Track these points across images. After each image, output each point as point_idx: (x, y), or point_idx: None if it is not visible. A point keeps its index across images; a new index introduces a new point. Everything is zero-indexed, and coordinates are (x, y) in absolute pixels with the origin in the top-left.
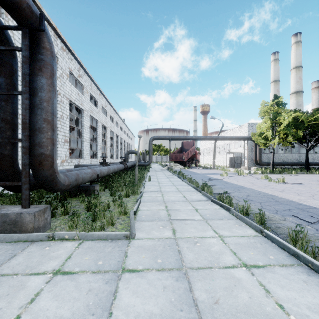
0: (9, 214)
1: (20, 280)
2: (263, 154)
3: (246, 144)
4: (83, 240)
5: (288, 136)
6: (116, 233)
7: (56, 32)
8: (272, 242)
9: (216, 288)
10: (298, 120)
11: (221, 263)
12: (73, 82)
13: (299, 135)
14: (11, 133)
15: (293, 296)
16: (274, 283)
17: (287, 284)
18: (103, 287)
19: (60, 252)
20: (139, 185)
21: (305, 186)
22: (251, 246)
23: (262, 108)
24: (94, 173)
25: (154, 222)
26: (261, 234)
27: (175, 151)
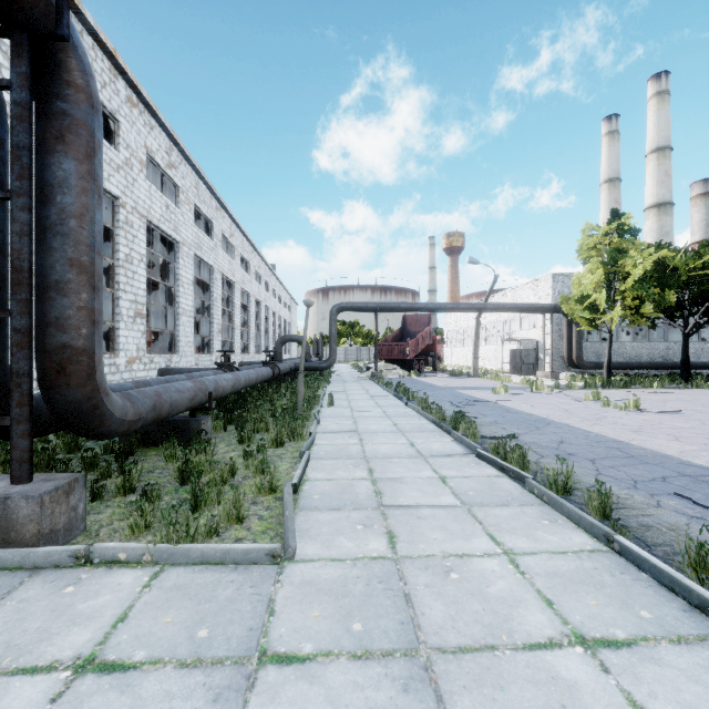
0: None
1: None
2: (586, 344)
3: (549, 321)
4: (164, 565)
5: (644, 304)
6: (247, 545)
7: (114, 62)
8: (640, 570)
9: None
10: (666, 268)
11: (517, 635)
12: (156, 180)
13: (669, 302)
14: None
15: None
16: (668, 699)
17: (702, 702)
18: None
19: (102, 601)
20: (306, 416)
21: (689, 418)
22: (588, 582)
23: (584, 240)
24: (200, 389)
25: (342, 513)
26: (608, 546)
27: (387, 337)
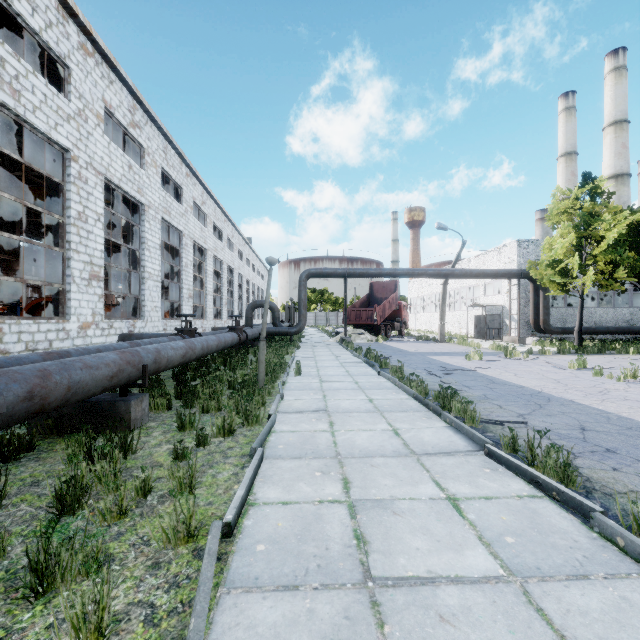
0: None
1: None
2: (551, 309)
3: (514, 286)
4: None
5: (618, 268)
6: None
7: (62, 0)
8: None
9: None
10: (639, 232)
11: None
12: (125, 145)
13: None
14: None
15: None
16: None
17: None
18: None
19: None
20: (268, 389)
21: None
22: None
23: (555, 204)
24: (129, 362)
25: (300, 601)
26: None
27: (355, 303)
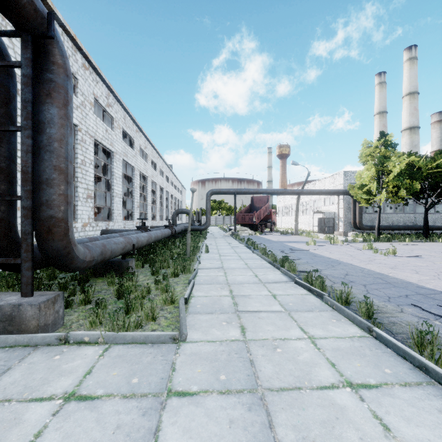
0: (2, 305)
1: (14, 410)
2: (364, 215)
3: (342, 200)
4: (111, 344)
5: (400, 190)
6: (159, 333)
7: (74, 42)
8: (387, 347)
9: (309, 423)
10: (414, 167)
11: (313, 381)
12: (99, 113)
13: (416, 188)
14: (7, 187)
15: (425, 436)
16: (396, 414)
17: (414, 416)
18: (138, 422)
19: (76, 363)
20: (192, 258)
21: (426, 260)
22: (356, 354)
23: (363, 150)
24: (128, 242)
25: (214, 315)
26: (369, 334)
27: (242, 210)
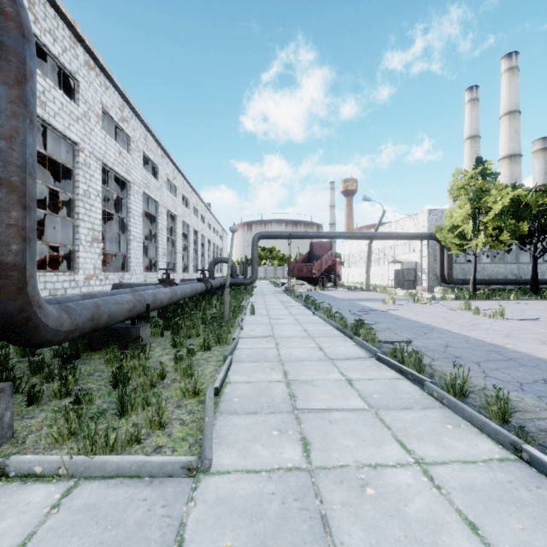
0: None
1: None
2: (454, 265)
3: (425, 246)
4: (79, 478)
5: (503, 232)
6: (163, 458)
7: (73, 31)
8: None
9: None
10: (520, 204)
11: None
12: (112, 133)
13: (523, 231)
14: None
15: None
16: None
17: None
18: None
19: (3, 526)
20: (231, 323)
21: None
22: (507, 499)
23: (455, 182)
24: (139, 301)
25: (259, 417)
26: (515, 454)
27: (298, 259)
